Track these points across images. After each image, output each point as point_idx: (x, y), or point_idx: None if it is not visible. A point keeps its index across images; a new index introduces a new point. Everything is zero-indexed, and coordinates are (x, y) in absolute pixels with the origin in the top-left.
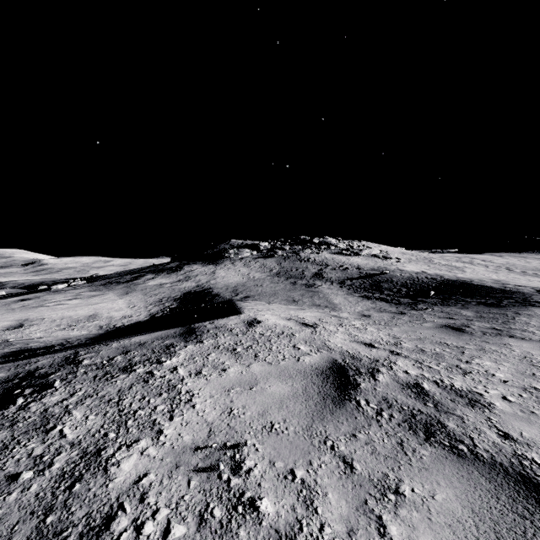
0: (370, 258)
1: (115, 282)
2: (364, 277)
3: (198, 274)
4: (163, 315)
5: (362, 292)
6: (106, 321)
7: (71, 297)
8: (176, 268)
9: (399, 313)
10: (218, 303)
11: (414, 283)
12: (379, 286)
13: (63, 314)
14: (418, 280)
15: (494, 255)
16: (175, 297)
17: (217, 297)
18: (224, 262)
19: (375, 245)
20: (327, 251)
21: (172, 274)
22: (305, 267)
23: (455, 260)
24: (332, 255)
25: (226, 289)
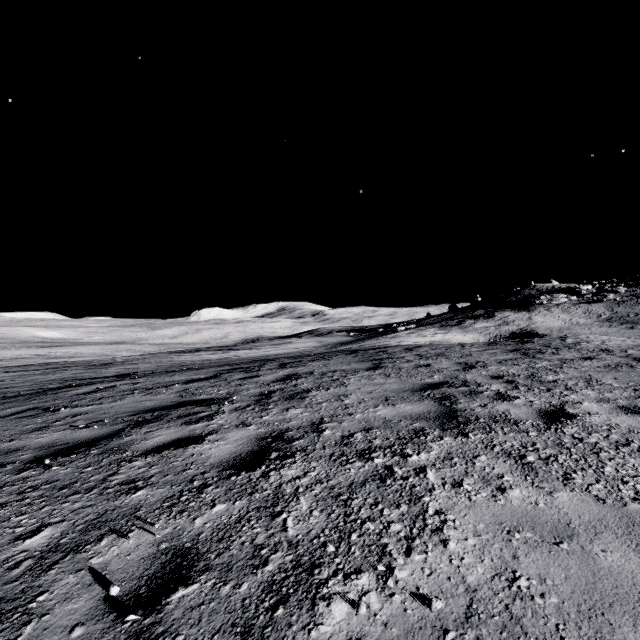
0: None
1: (447, 325)
2: None
3: (514, 320)
4: None
5: None
6: None
7: (433, 333)
8: (488, 315)
9: None
10: None
11: None
12: None
13: (445, 340)
14: None
15: None
16: (505, 336)
17: (545, 336)
18: (537, 309)
19: None
20: None
21: (489, 320)
22: None
23: None
24: None
25: (551, 331)
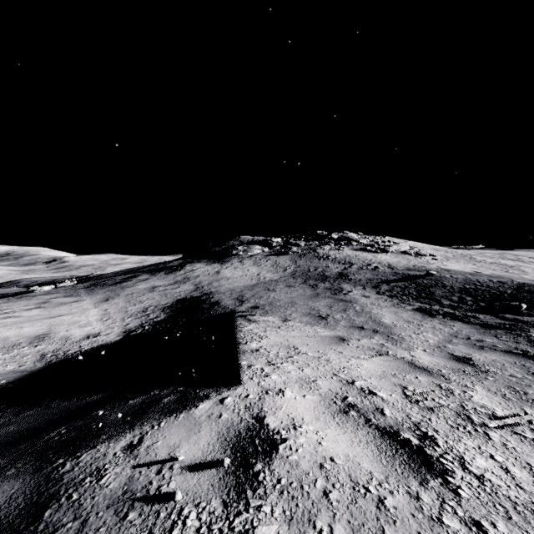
0: (400, 255)
1: (101, 284)
2: (402, 279)
3: (200, 275)
4: (142, 332)
5: (412, 302)
6: (57, 344)
7: (33, 305)
8: (177, 267)
9: (522, 355)
10: (217, 316)
11: (478, 288)
12: (429, 292)
13: None
14: (482, 284)
15: (532, 251)
16: (164, 305)
17: (216, 306)
18: (232, 260)
19: (400, 240)
20: (348, 247)
21: (170, 274)
22: (326, 266)
23: (499, 257)
24: (355, 251)
25: (229, 295)
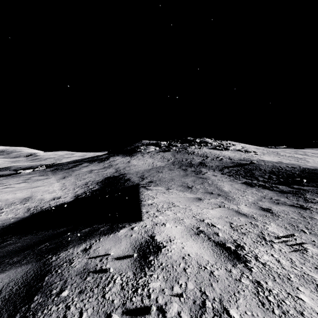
0: (236, 152)
1: (60, 168)
2: (236, 165)
3: (118, 163)
4: (85, 196)
5: (241, 179)
6: (36, 203)
7: (21, 181)
8: (105, 159)
9: (300, 207)
10: (128, 187)
11: (279, 171)
12: (251, 173)
13: (2, 197)
14: (282, 168)
15: (314, 149)
16: (98, 181)
17: (128, 181)
18: (137, 155)
19: (236, 143)
20: (206, 147)
21: (101, 163)
22: (192, 158)
23: (294, 153)
24: (209, 149)
25: (136, 175)
